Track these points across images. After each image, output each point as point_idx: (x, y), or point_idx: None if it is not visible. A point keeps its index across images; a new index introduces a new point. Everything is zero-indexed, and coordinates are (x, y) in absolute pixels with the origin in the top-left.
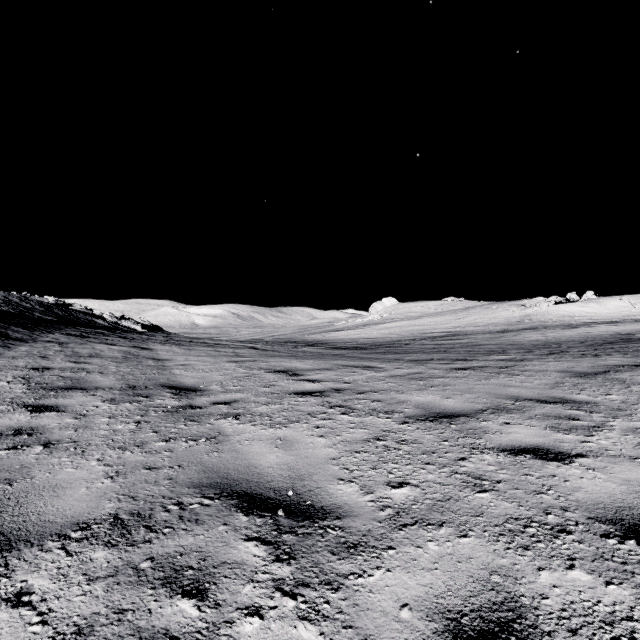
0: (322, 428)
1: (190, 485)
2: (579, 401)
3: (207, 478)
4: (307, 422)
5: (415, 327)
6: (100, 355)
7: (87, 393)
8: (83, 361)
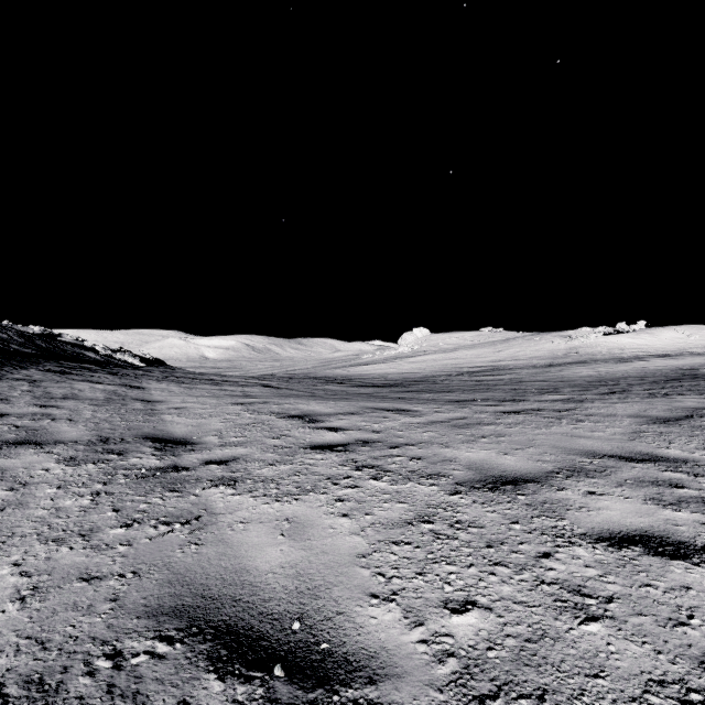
0: (346, 502)
1: (142, 612)
2: (673, 458)
3: (172, 596)
4: (326, 492)
5: (450, 361)
6: (77, 396)
7: (41, 450)
8: (52, 404)
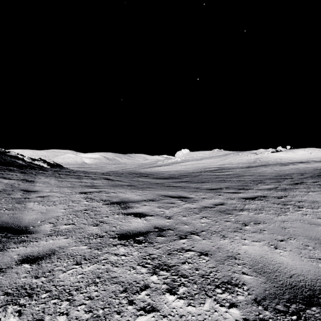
0: None
1: None
2: None
3: None
4: None
5: (200, 164)
6: None
7: None
8: None
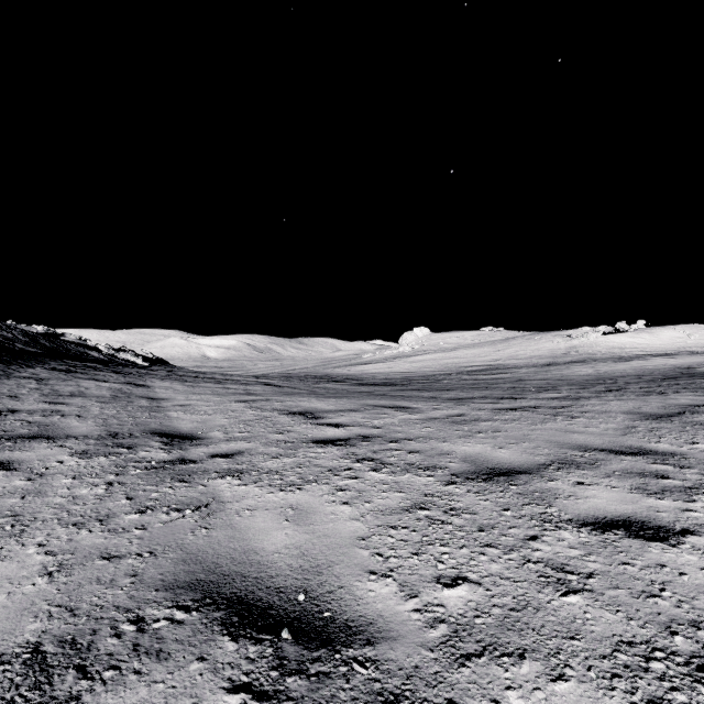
0: (347, 491)
1: (160, 585)
2: (662, 452)
3: (186, 573)
4: (327, 482)
5: (450, 360)
6: (84, 394)
7: (54, 443)
8: (61, 401)
